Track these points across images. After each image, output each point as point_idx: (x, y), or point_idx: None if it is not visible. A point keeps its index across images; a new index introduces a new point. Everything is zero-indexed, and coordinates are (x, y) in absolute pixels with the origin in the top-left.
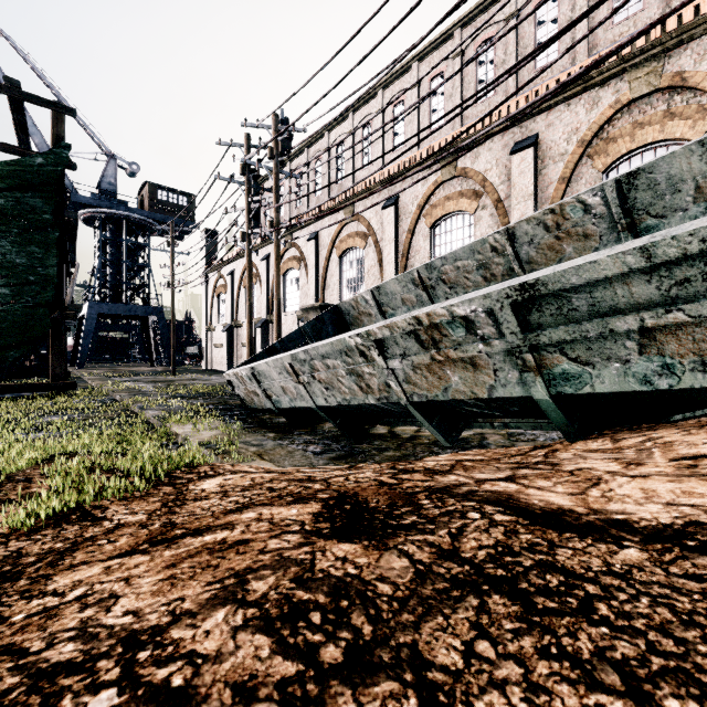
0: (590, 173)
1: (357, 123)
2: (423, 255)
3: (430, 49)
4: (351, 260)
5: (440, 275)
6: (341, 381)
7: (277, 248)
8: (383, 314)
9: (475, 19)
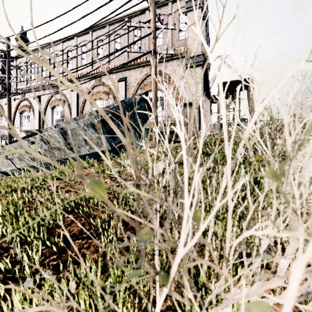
0: None
1: (64, 47)
2: None
3: (97, 28)
4: (58, 111)
5: None
6: (24, 157)
7: (9, 101)
8: None
9: (114, 24)
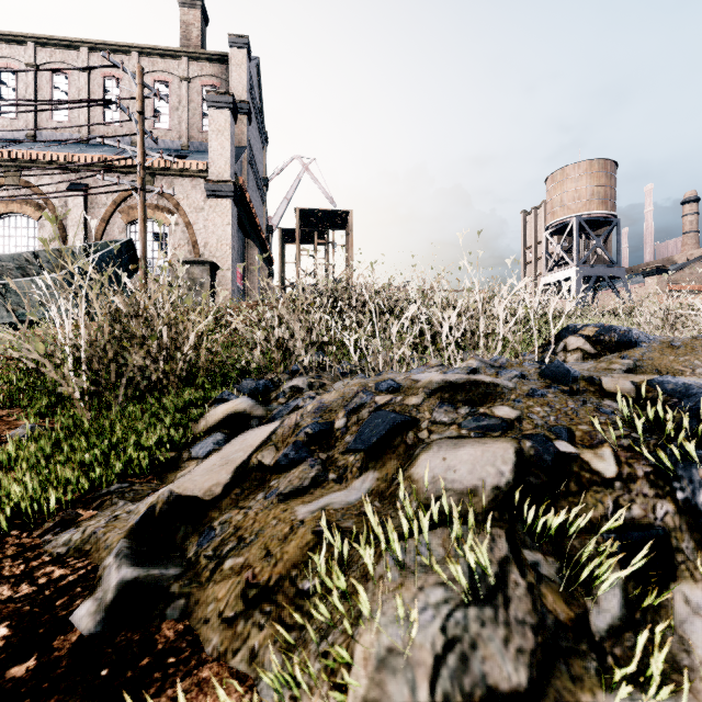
0: (121, 223)
1: None
2: None
3: None
4: None
5: None
6: None
7: None
8: None
9: (50, 47)
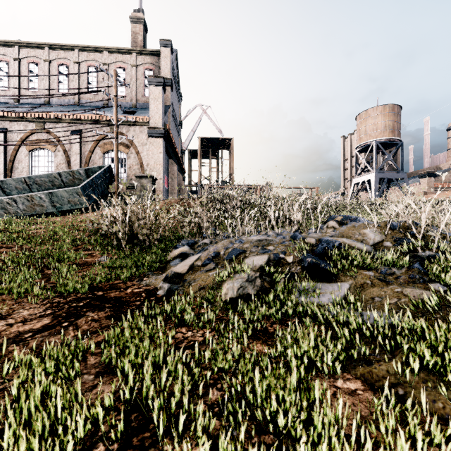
0: (100, 152)
1: None
2: (25, 164)
3: (28, 45)
4: None
5: (34, 181)
6: None
7: None
8: (4, 192)
9: (58, 50)
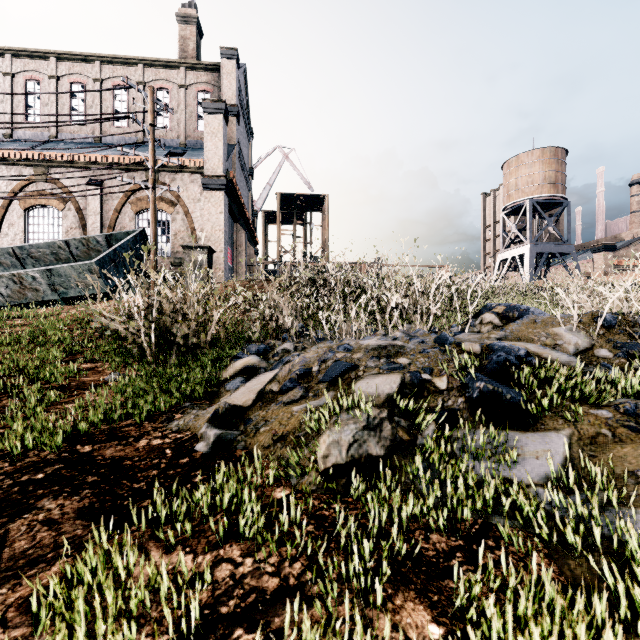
0: (131, 212)
1: None
2: (18, 229)
3: (25, 54)
4: None
5: (29, 253)
6: None
7: None
8: None
9: (69, 61)
